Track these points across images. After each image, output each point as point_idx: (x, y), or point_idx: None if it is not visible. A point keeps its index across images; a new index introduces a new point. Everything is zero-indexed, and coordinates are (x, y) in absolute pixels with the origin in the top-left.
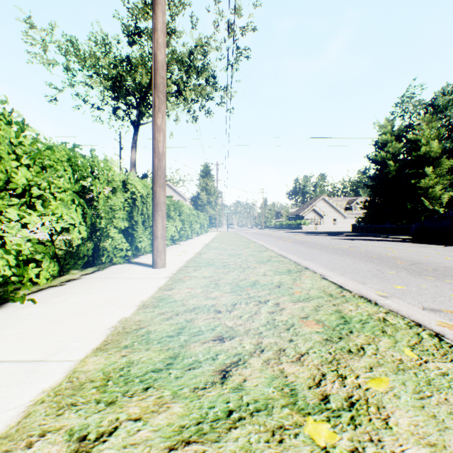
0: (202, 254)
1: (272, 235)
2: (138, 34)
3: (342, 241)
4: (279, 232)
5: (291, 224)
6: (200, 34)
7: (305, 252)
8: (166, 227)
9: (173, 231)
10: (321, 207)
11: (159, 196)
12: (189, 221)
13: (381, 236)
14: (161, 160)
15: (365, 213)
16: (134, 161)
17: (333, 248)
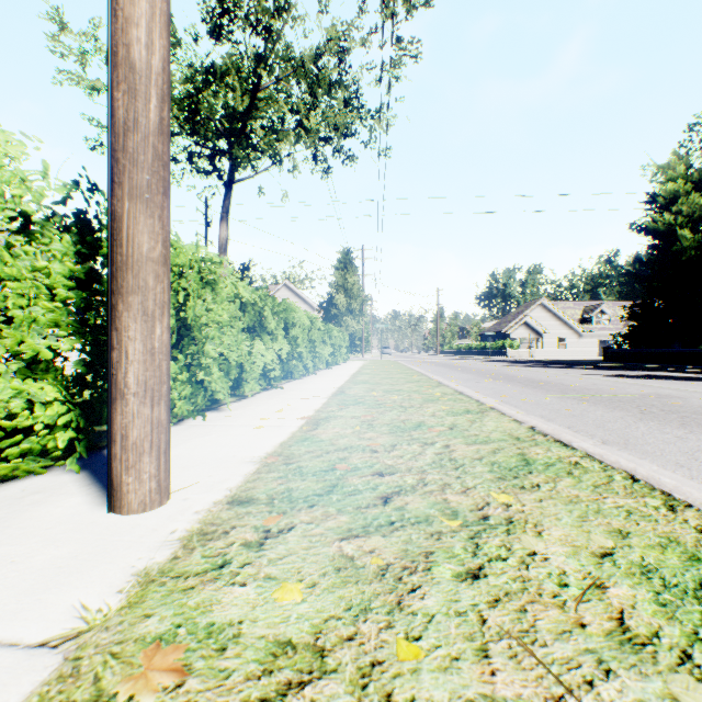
0: (322, 423)
1: (461, 366)
2: (224, 13)
3: (613, 379)
4: (471, 361)
5: (489, 346)
6: (334, 19)
7: (572, 412)
8: (250, 353)
9: (268, 361)
10: (538, 319)
11: (131, 233)
12: (309, 340)
13: (680, 370)
14: (137, 93)
15: (632, 327)
16: (224, 242)
17: (624, 399)
